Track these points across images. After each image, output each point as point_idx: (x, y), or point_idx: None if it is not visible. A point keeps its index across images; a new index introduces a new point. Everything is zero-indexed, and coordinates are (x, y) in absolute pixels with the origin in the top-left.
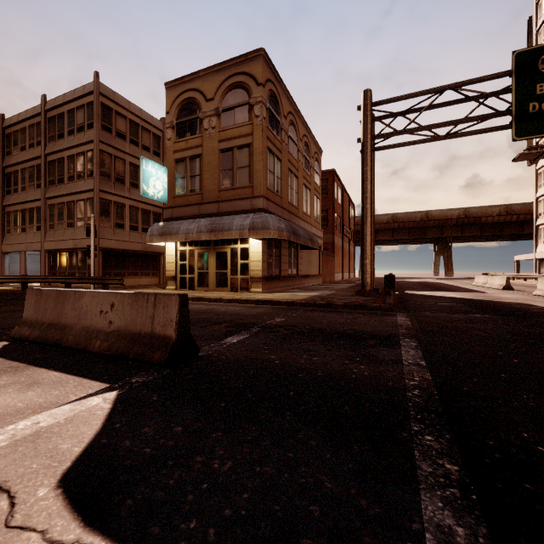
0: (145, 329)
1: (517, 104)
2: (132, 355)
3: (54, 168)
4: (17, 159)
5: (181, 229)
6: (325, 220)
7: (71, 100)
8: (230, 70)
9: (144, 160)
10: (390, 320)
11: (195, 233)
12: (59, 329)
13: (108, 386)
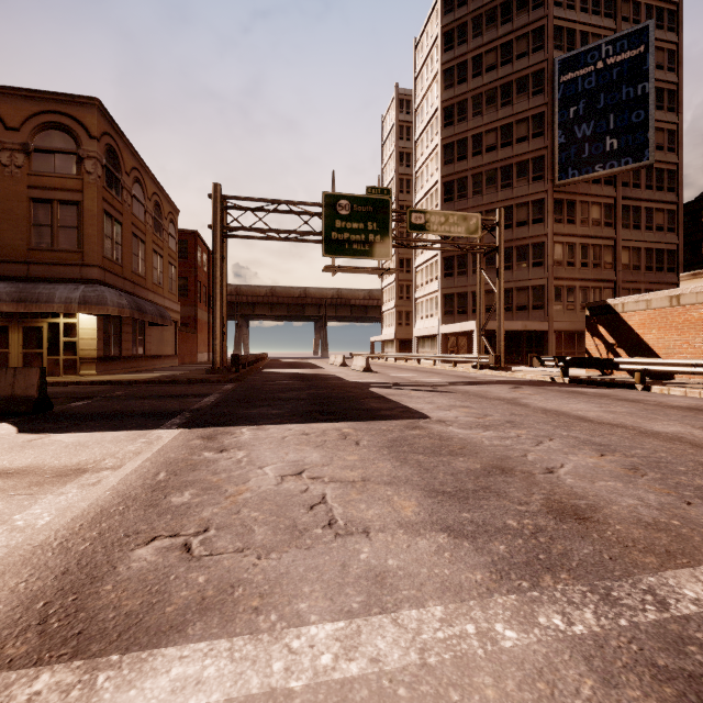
0: (5, 393)
1: (325, 230)
2: None
3: None
4: None
5: None
6: (186, 289)
7: None
8: (48, 104)
9: None
10: (219, 387)
11: None
12: None
13: None
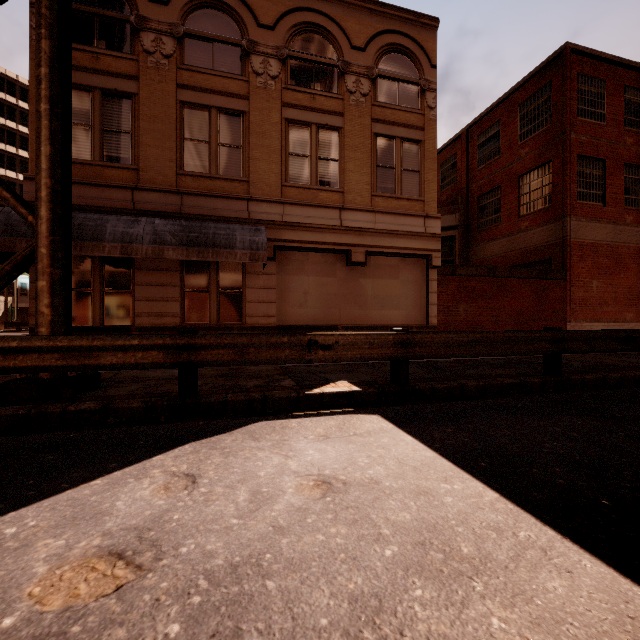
0: None
1: None
2: None
3: None
4: None
5: None
6: (547, 188)
7: None
8: None
9: None
10: None
11: None
12: None
13: None
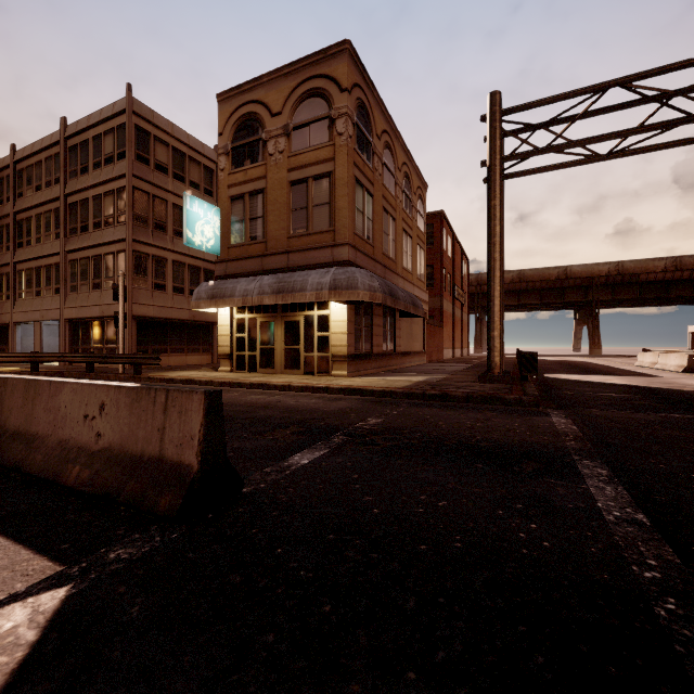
0: (150, 449)
1: None
2: (124, 497)
3: (77, 213)
4: (31, 202)
5: (237, 289)
6: (431, 279)
7: (98, 123)
8: (304, 72)
9: (188, 197)
10: (543, 422)
11: (255, 295)
12: (26, 442)
13: (58, 571)
